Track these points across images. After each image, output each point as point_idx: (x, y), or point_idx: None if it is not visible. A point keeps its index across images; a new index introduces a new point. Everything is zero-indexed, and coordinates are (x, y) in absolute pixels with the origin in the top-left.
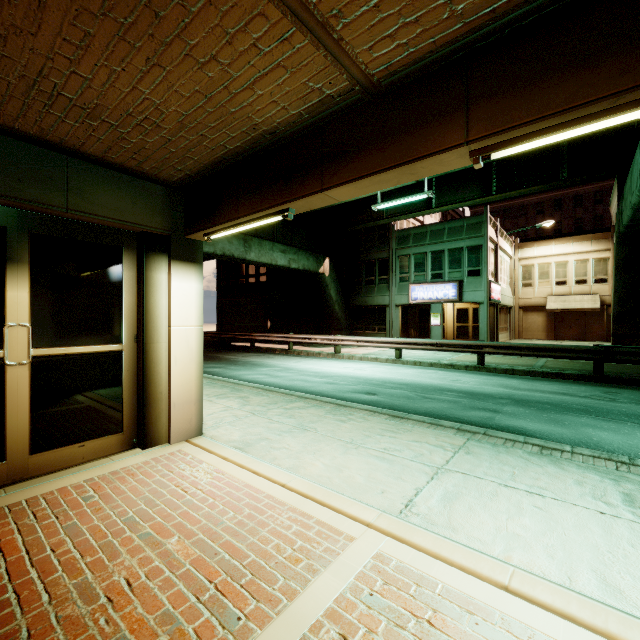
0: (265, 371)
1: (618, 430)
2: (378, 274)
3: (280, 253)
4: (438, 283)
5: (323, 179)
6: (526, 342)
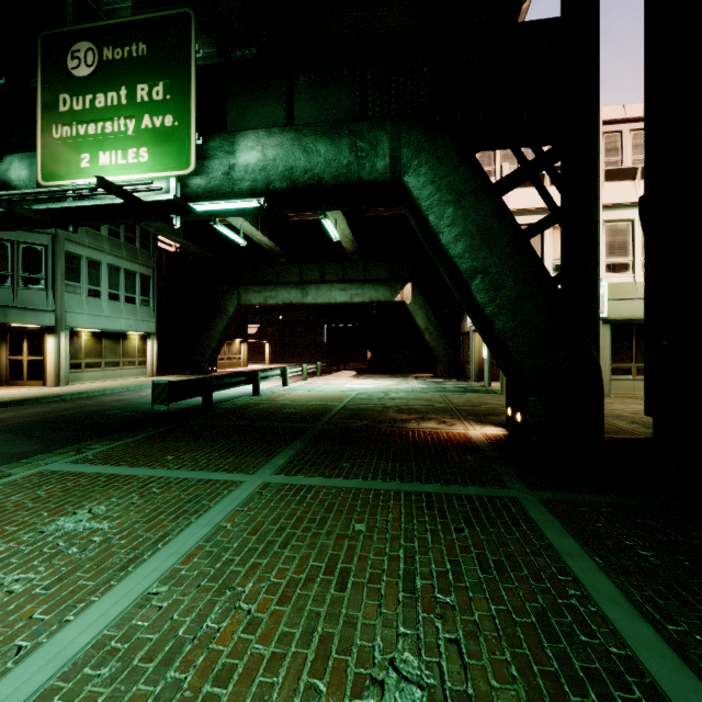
0: None
1: (34, 409)
2: None
3: (340, 291)
4: None
5: None
6: None
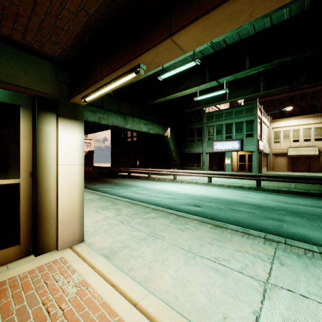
0: (134, 190)
1: None
2: (196, 136)
3: (144, 125)
4: (229, 141)
5: (171, 24)
6: (277, 173)
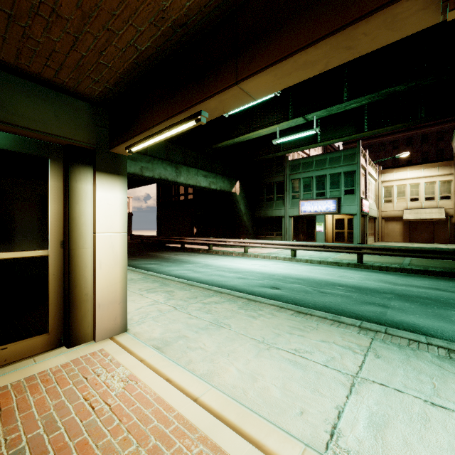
0: (190, 267)
1: None
2: (276, 193)
3: (203, 177)
4: (322, 199)
5: (238, 70)
6: (388, 244)
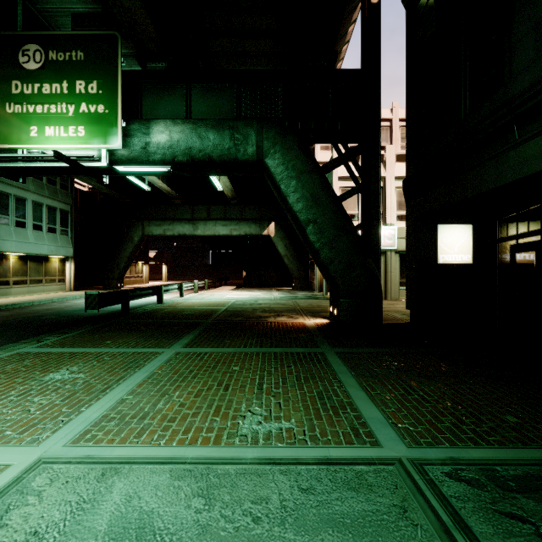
0: None
1: None
2: None
3: (222, 227)
4: None
5: None
6: None
